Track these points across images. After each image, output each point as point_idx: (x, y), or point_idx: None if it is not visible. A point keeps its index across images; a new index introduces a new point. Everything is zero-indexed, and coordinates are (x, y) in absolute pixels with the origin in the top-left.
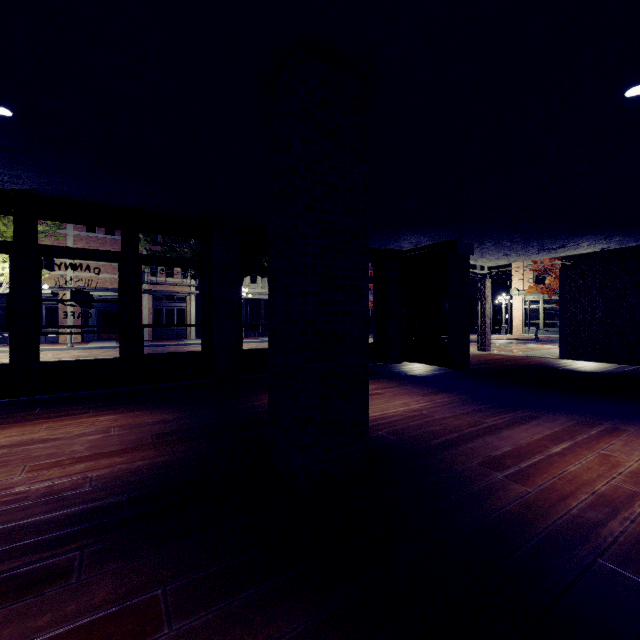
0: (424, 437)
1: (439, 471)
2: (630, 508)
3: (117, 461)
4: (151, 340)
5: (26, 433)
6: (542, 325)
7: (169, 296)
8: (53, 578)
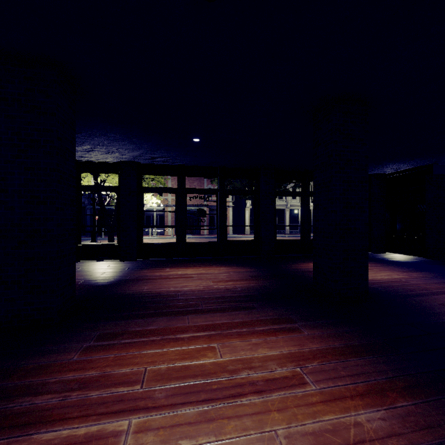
0: (402, 290)
1: (411, 303)
2: None
3: (243, 283)
4: (208, 234)
5: (197, 270)
6: None
7: None
8: (251, 308)
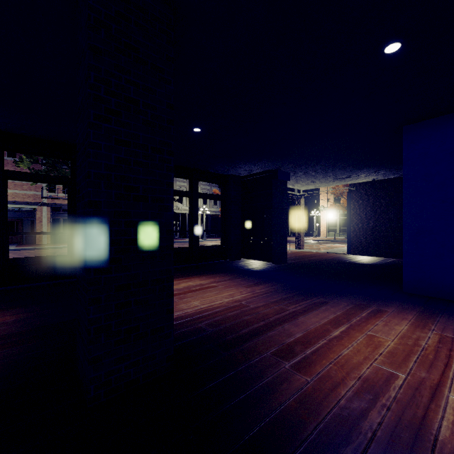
0: (236, 327)
1: (237, 364)
2: (387, 392)
3: None
4: (49, 243)
5: None
6: (339, 230)
7: (66, 208)
8: None
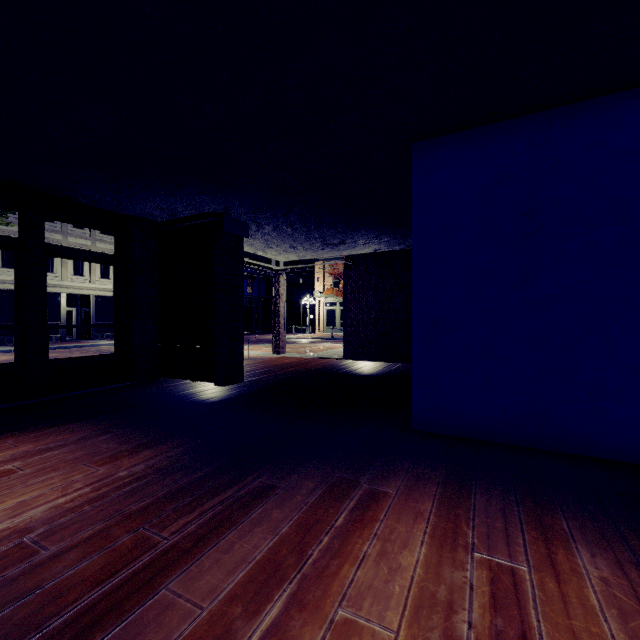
0: None
1: None
2: None
3: None
4: None
5: None
6: (338, 324)
7: None
8: None
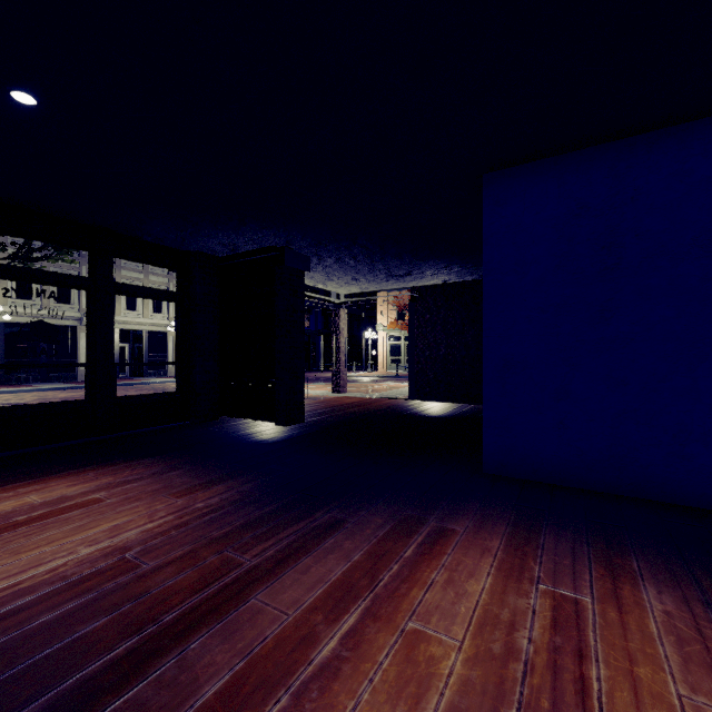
0: (5, 696)
1: None
2: None
3: None
4: None
5: None
6: (403, 361)
7: None
8: None
